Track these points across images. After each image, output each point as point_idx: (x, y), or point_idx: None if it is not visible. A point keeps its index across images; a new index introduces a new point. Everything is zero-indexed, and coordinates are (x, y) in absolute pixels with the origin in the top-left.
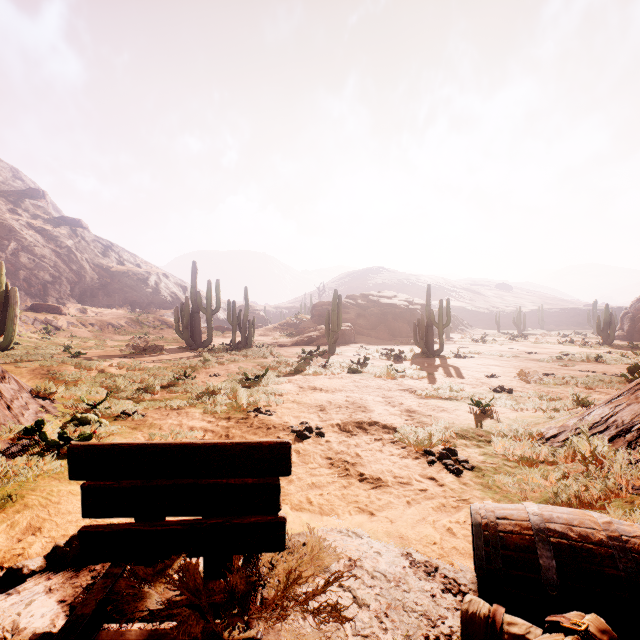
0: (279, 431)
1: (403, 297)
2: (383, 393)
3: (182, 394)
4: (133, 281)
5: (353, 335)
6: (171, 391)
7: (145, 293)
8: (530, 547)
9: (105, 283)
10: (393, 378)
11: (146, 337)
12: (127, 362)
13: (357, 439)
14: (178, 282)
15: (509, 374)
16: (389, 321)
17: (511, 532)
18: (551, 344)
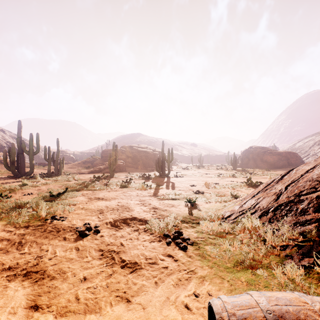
0: (66, 232)
1: (150, 148)
2: (140, 198)
3: None
4: None
5: (124, 167)
6: None
7: None
8: None
9: None
10: (145, 189)
11: None
12: None
13: (122, 231)
14: (13, 135)
15: (200, 184)
16: (143, 159)
17: None
18: (214, 170)
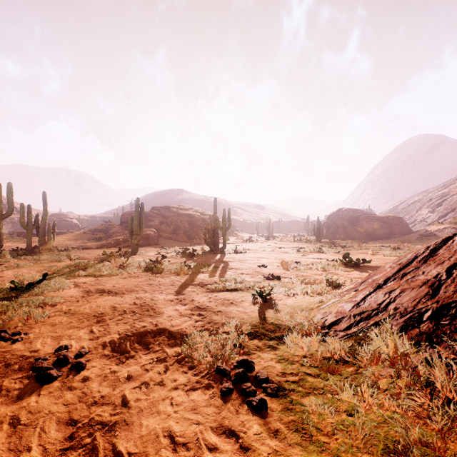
0: (10, 372)
1: (196, 209)
2: (175, 290)
3: None
4: None
5: (156, 238)
6: None
7: None
8: None
9: None
10: (186, 273)
11: None
12: None
13: (133, 364)
14: None
15: (273, 263)
16: (186, 227)
17: None
18: (290, 242)
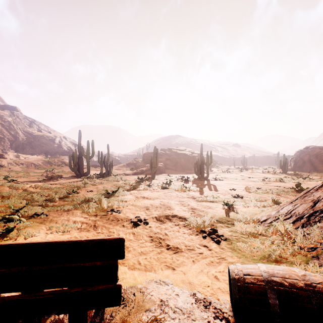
0: (124, 222)
1: (189, 150)
2: (179, 199)
3: (71, 202)
4: (46, 140)
5: (164, 169)
6: (65, 200)
7: (53, 147)
8: (263, 292)
9: (30, 141)
10: (184, 191)
11: (53, 170)
12: (40, 184)
13: (166, 225)
14: (72, 141)
15: (240, 188)
16: (182, 162)
17: (252, 283)
18: (259, 173)
